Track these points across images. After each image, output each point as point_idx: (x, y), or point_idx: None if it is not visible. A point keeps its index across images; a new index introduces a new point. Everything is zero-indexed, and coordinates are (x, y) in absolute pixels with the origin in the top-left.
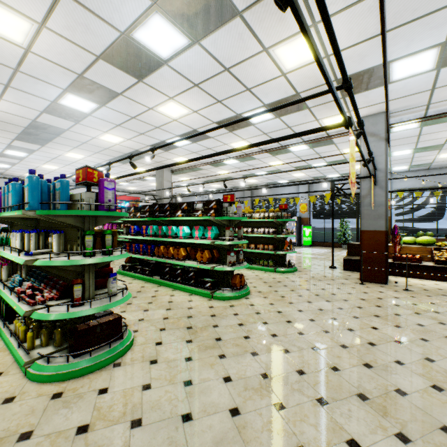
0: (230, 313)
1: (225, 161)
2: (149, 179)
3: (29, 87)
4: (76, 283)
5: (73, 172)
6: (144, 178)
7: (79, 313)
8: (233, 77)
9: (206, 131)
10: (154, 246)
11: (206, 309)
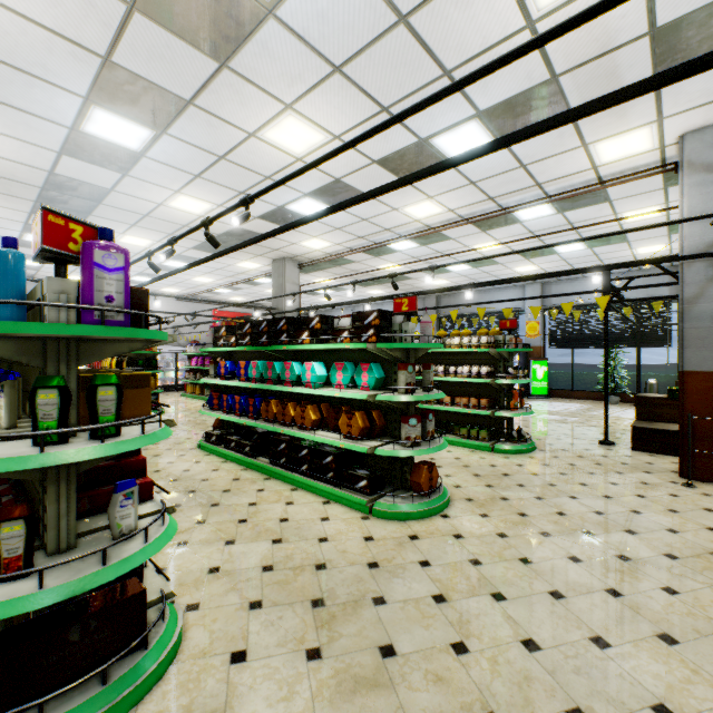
0: (411, 561)
1: (393, 245)
2: (264, 281)
3: (21, 97)
4: (7, 519)
5: (141, 273)
6: (256, 280)
7: (1, 610)
8: (416, 40)
9: (357, 139)
10: (261, 399)
11: (357, 545)
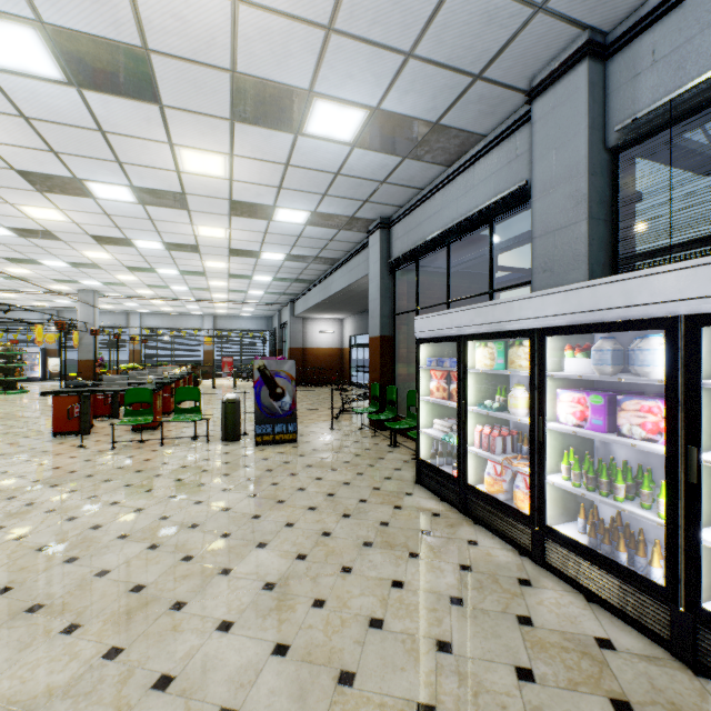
0: None
1: None
2: None
3: None
4: None
5: None
6: None
7: None
8: None
9: None
10: None
11: None
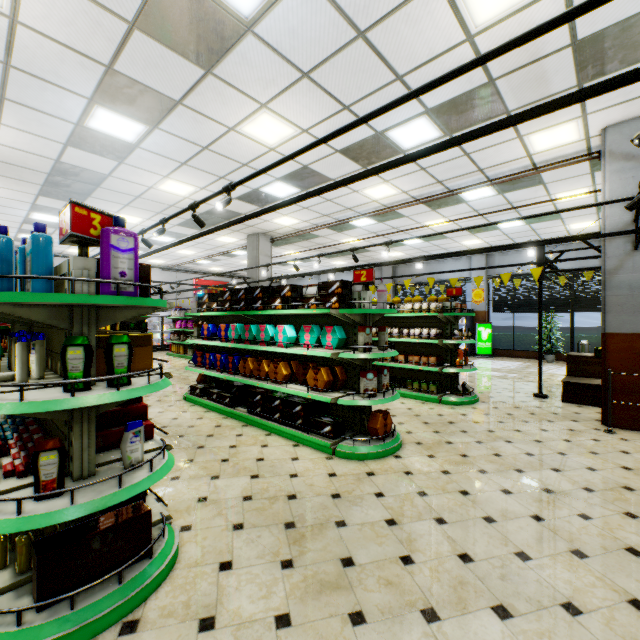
0: (367, 492)
1: (353, 222)
2: (240, 254)
3: (35, 98)
4: (45, 450)
5: None
6: (233, 253)
7: (43, 520)
8: (373, 51)
9: (322, 139)
10: (239, 357)
11: (323, 480)
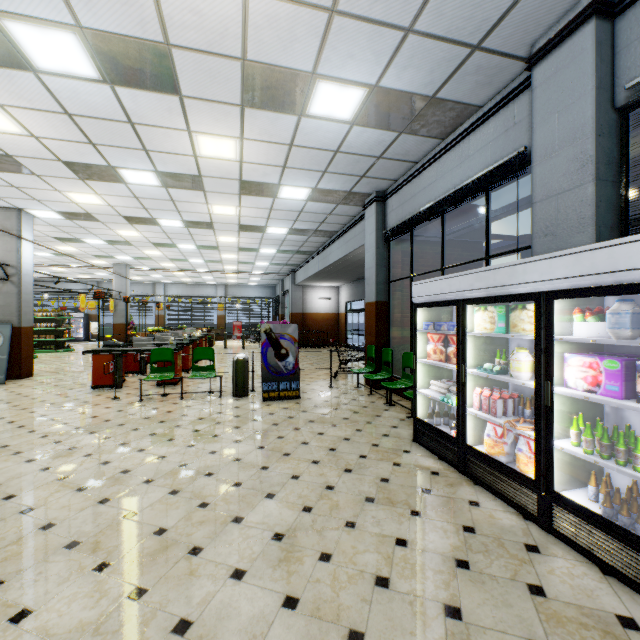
0: None
1: None
2: None
3: None
4: None
5: None
6: None
7: None
8: None
9: None
10: None
11: None
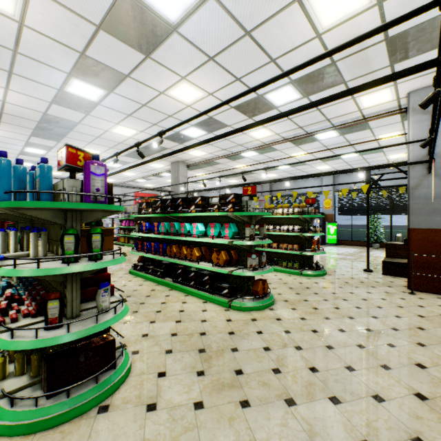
0: (252, 331)
1: (243, 154)
2: (166, 175)
3: (33, 73)
4: (51, 299)
5: None
6: (161, 174)
7: (52, 341)
8: (255, 43)
9: (222, 103)
10: (166, 244)
11: (223, 323)
